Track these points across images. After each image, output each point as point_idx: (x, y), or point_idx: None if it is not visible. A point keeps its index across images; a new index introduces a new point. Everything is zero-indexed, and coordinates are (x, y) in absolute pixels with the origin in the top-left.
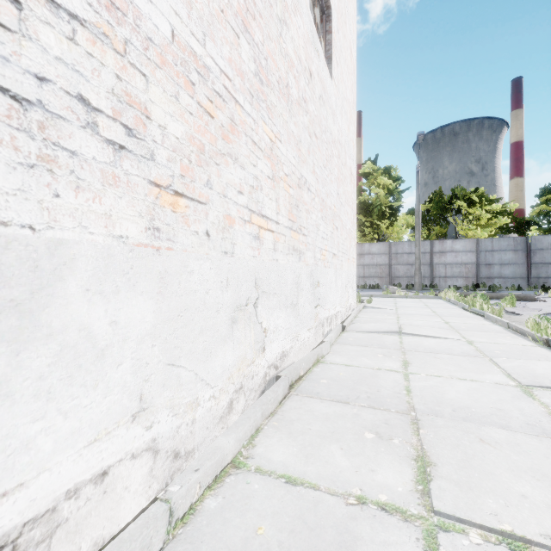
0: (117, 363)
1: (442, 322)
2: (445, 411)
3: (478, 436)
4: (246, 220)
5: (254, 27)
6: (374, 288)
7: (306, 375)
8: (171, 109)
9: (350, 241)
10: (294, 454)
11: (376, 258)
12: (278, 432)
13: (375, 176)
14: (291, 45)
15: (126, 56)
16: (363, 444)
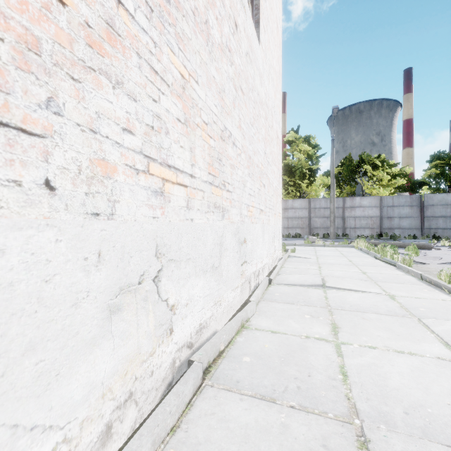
0: None
1: (360, 272)
2: (396, 415)
3: None
4: (140, 170)
5: None
6: (297, 237)
7: (228, 349)
8: None
9: (277, 198)
10: None
11: (298, 212)
12: None
13: (297, 143)
14: None
15: None
16: None
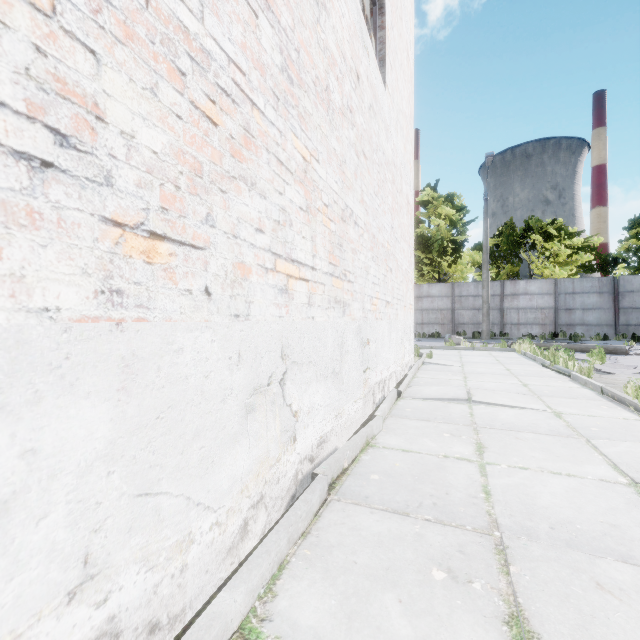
0: (37, 517)
1: (520, 384)
2: (540, 530)
3: (593, 576)
4: (268, 268)
5: (280, 6)
6: (435, 337)
7: (352, 467)
8: (144, 109)
9: (407, 284)
10: (331, 611)
11: (437, 302)
12: (310, 569)
13: (436, 204)
14: (332, 36)
15: (55, 17)
16: (431, 592)
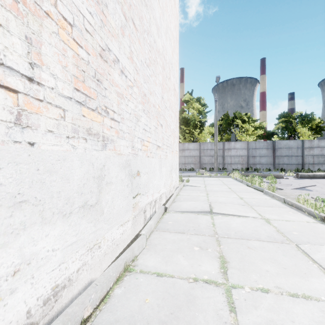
0: None
1: (238, 198)
2: None
3: None
4: None
5: None
6: (191, 170)
7: (96, 314)
8: None
9: (174, 138)
10: None
11: (192, 152)
12: None
13: (191, 102)
14: None
15: None
16: None
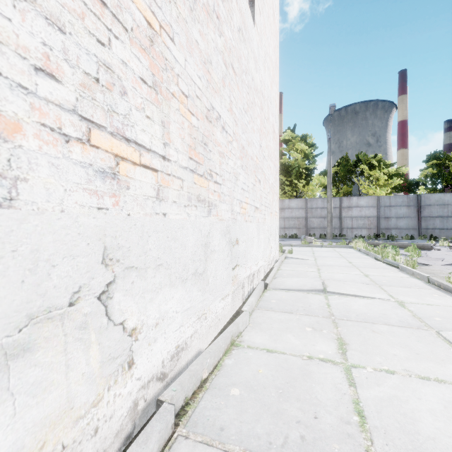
0: None
1: (362, 275)
2: None
3: None
4: (72, 137)
5: None
6: (293, 238)
7: (212, 377)
8: None
9: (273, 195)
10: None
11: (295, 212)
12: None
13: (294, 142)
14: None
15: None
16: None
